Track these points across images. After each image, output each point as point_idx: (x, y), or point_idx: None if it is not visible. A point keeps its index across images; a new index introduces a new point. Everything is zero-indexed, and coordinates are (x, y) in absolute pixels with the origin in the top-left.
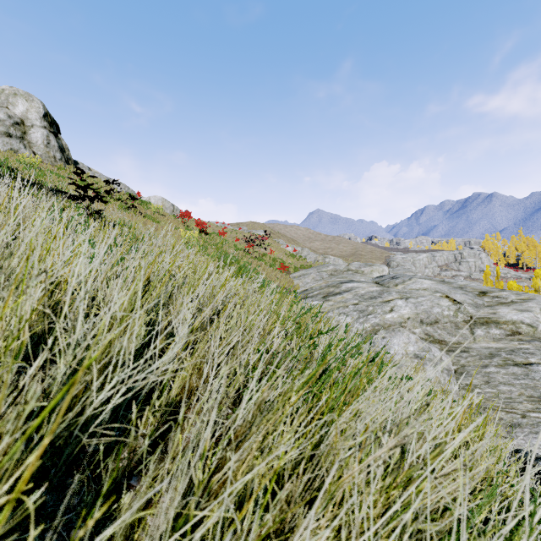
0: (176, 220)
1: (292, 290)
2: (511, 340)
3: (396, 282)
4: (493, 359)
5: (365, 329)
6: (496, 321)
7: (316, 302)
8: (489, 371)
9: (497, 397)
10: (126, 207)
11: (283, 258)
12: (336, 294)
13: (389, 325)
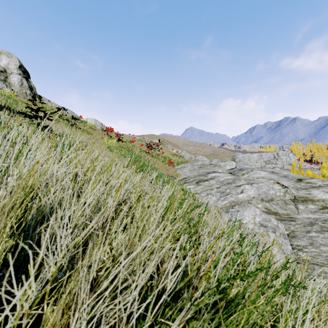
0: (103, 133)
1: (176, 177)
2: (323, 212)
3: (242, 173)
4: (313, 226)
5: (225, 204)
6: (312, 199)
7: (192, 186)
8: (312, 235)
9: (320, 255)
10: (70, 124)
11: (170, 156)
12: (205, 181)
13: (241, 202)
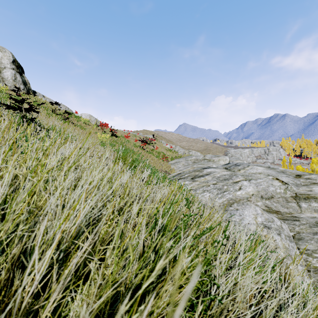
0: (97, 128)
1: (170, 172)
2: None
3: (238, 168)
4: None
5: (223, 202)
6: (314, 197)
7: (187, 182)
8: None
9: None
10: (63, 119)
11: (164, 151)
12: (200, 176)
13: (239, 200)
